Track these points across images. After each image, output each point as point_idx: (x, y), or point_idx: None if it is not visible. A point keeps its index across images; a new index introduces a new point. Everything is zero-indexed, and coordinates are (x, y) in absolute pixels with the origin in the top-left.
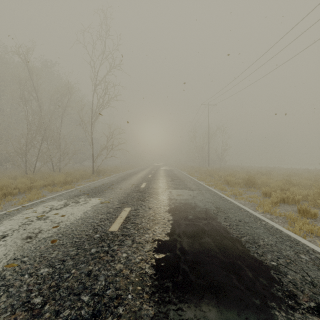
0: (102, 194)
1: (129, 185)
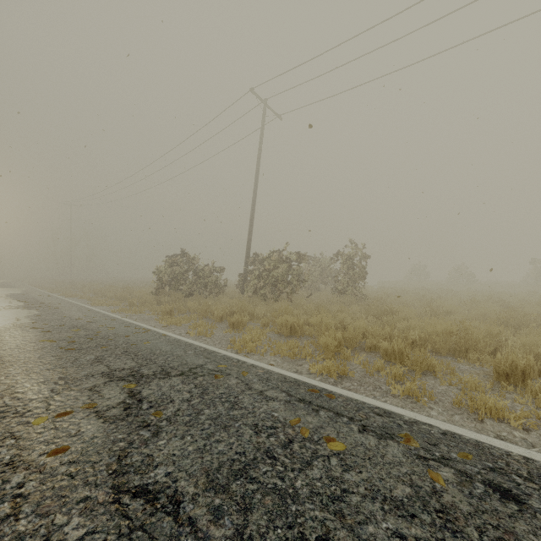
0: None
1: None
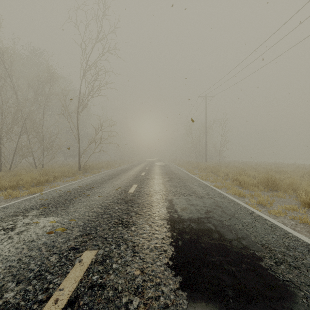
0: (67, 206)
1: (114, 189)
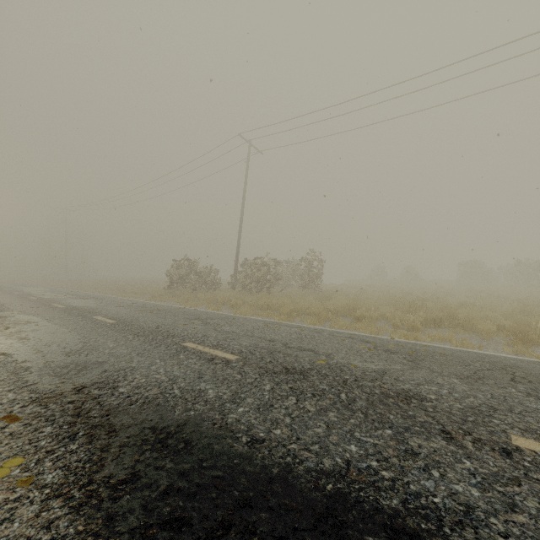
0: None
1: None
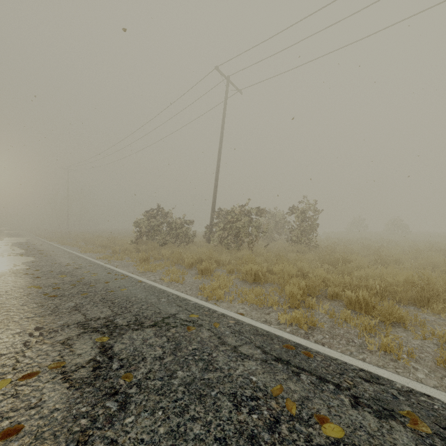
0: None
1: None
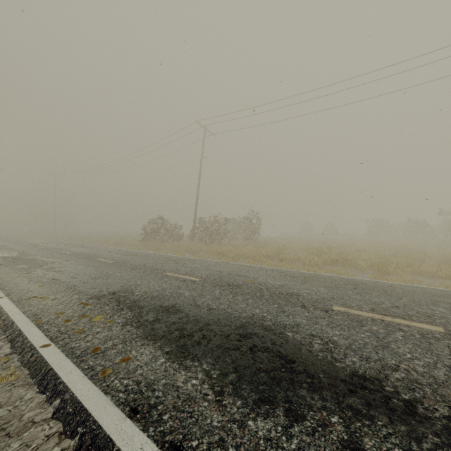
0: None
1: None
